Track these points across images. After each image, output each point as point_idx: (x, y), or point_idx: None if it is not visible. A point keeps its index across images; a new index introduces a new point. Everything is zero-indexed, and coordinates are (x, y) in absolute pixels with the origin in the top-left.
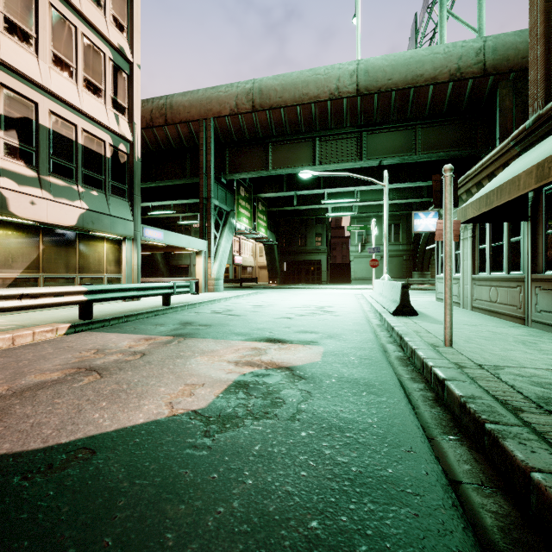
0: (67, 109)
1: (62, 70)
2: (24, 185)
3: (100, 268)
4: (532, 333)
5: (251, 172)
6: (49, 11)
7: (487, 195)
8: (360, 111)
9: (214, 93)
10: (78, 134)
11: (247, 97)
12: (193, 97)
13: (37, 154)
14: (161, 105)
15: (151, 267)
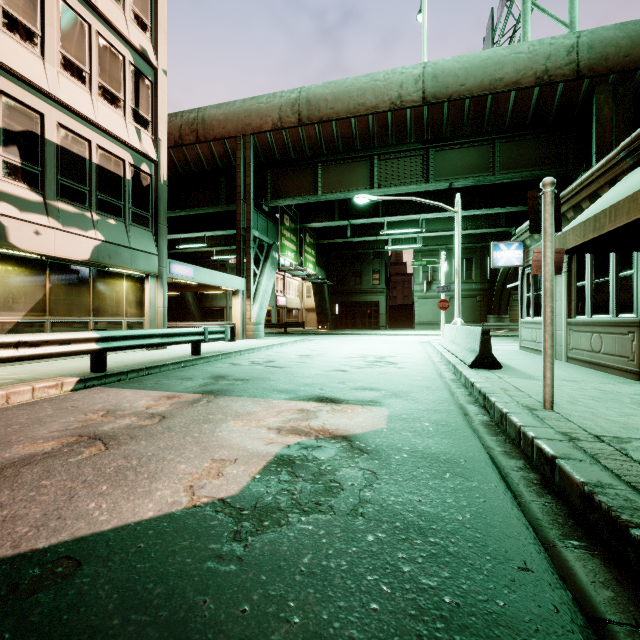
0: (79, 122)
1: (73, 75)
2: (27, 212)
3: (118, 311)
4: None
5: (297, 198)
6: (57, 5)
7: (596, 217)
8: (426, 124)
9: (253, 105)
10: (93, 152)
11: (293, 108)
12: (229, 109)
13: (43, 175)
14: (192, 120)
15: (181, 310)
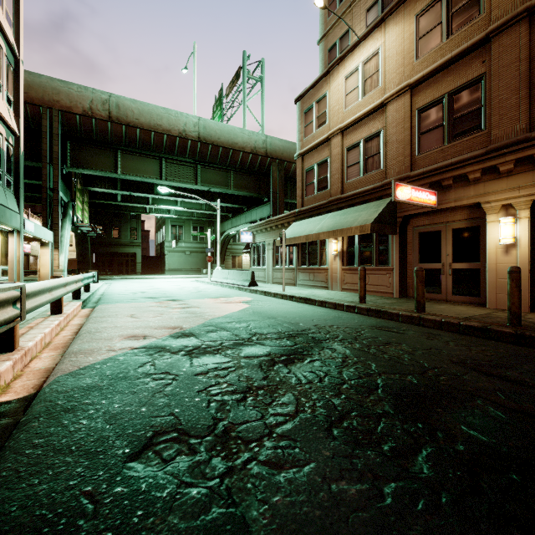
0: None
1: None
2: None
3: None
4: (299, 288)
5: (100, 172)
6: None
7: (290, 239)
8: (199, 151)
9: (62, 86)
10: None
11: (104, 106)
12: (33, 78)
13: None
14: None
15: None
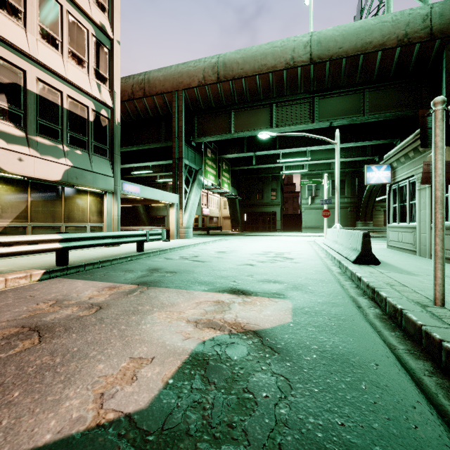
0: (53, 78)
1: (49, 42)
2: (12, 144)
3: (84, 218)
4: None
5: (216, 136)
6: None
7: None
8: (312, 78)
9: (184, 68)
10: (64, 100)
11: (213, 70)
12: (167, 72)
13: (25, 116)
14: (140, 80)
15: (135, 218)
